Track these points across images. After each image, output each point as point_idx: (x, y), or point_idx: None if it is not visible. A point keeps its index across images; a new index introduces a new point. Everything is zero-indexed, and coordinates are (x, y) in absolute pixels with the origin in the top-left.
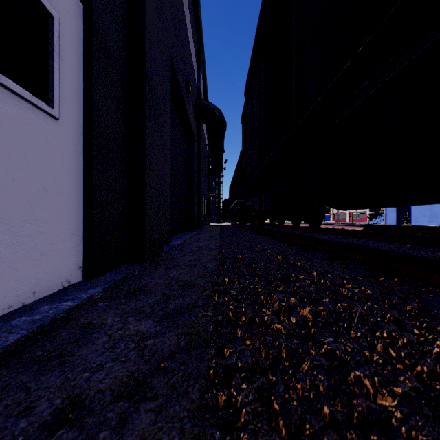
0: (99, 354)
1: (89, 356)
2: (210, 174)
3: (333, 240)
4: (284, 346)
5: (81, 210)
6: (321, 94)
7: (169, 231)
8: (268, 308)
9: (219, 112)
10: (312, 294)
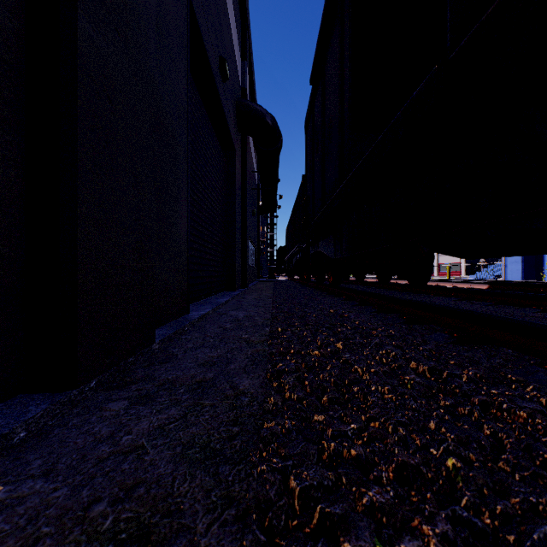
0: None
1: None
2: (260, 213)
3: None
4: None
5: None
6: None
7: (184, 293)
8: None
9: (272, 119)
10: None
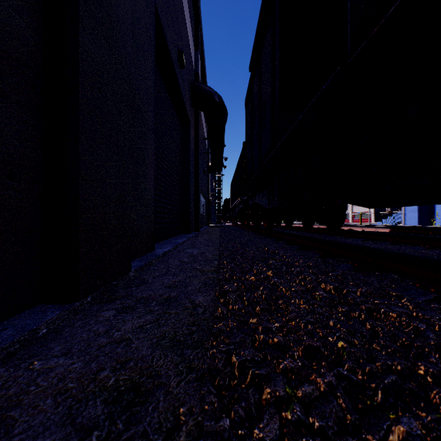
0: None
1: None
2: (210, 171)
3: (430, 258)
4: None
5: None
6: None
7: (151, 235)
8: None
9: (219, 98)
10: None
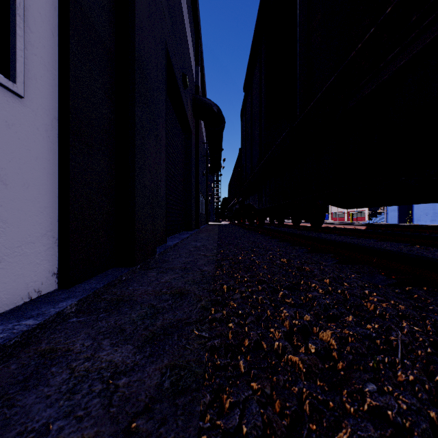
0: (49, 404)
1: (34, 408)
2: (209, 172)
3: (343, 241)
4: (308, 397)
5: (55, 207)
6: (333, 75)
7: (164, 230)
8: (278, 329)
9: (218, 109)
10: (331, 310)
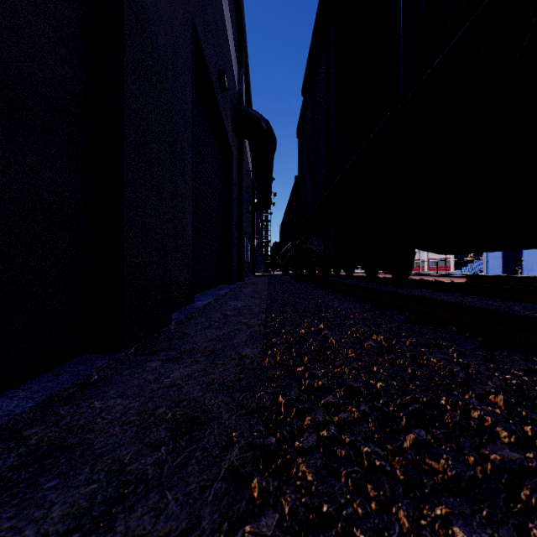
0: None
1: None
2: (255, 210)
3: (482, 308)
4: None
5: None
6: None
7: (190, 285)
8: None
9: (267, 123)
10: None
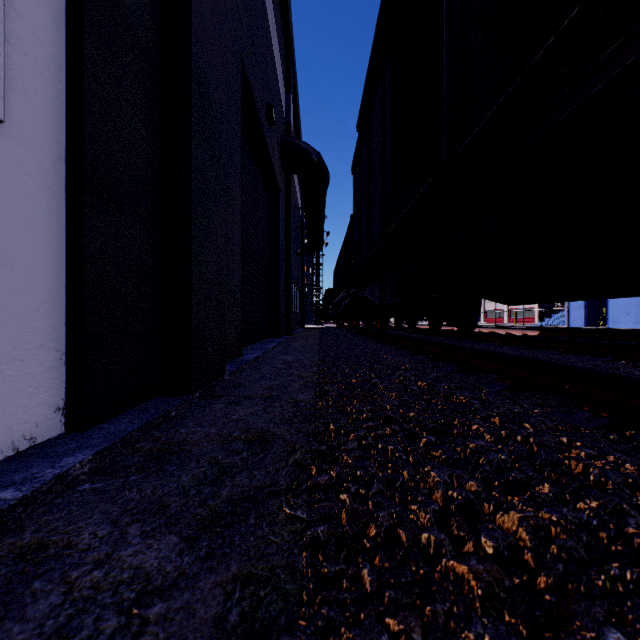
0: None
1: None
2: (305, 252)
3: (515, 356)
4: None
5: (61, 301)
6: (504, 92)
7: (239, 338)
8: (424, 508)
9: (318, 157)
10: (511, 473)
